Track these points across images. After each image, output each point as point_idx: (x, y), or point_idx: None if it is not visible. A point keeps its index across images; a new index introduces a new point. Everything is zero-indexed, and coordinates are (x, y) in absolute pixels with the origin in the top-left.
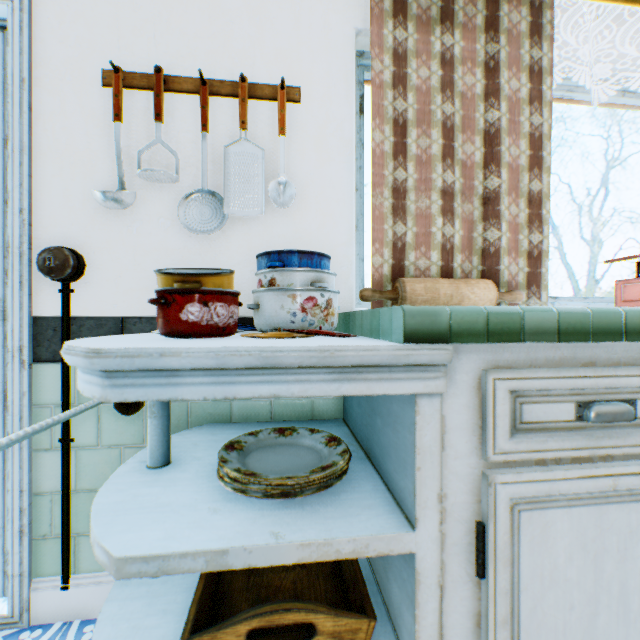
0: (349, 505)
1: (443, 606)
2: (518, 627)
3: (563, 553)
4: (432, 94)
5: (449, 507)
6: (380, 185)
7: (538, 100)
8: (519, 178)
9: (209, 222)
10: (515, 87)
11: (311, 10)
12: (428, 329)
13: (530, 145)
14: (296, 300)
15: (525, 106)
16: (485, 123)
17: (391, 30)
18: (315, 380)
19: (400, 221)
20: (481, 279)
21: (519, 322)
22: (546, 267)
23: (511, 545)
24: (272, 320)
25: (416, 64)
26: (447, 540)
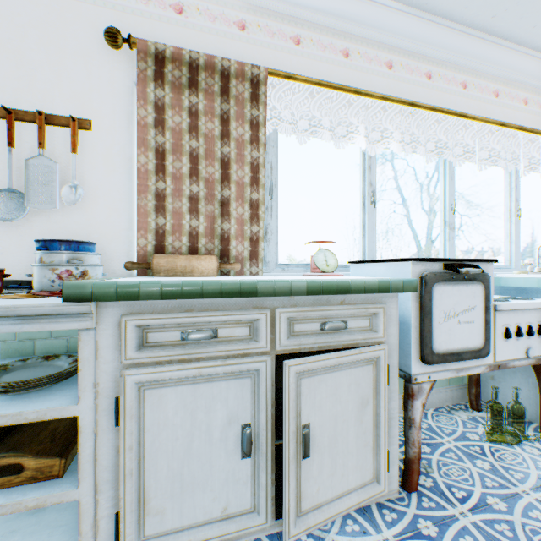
0: (55, 395)
1: (97, 444)
2: (144, 451)
3: (173, 410)
4: (183, 134)
5: (101, 390)
6: (145, 192)
7: (257, 142)
8: (245, 190)
9: (14, 212)
10: (242, 133)
11: (100, 67)
12: (79, 294)
13: (251, 170)
14: (56, 272)
15: (248, 145)
16: (222, 154)
17: (153, 89)
18: (6, 324)
19: (162, 216)
20: (211, 255)
21: (138, 290)
22: (262, 247)
23: (140, 408)
24: (40, 285)
25: (172, 113)
26: (100, 408)
